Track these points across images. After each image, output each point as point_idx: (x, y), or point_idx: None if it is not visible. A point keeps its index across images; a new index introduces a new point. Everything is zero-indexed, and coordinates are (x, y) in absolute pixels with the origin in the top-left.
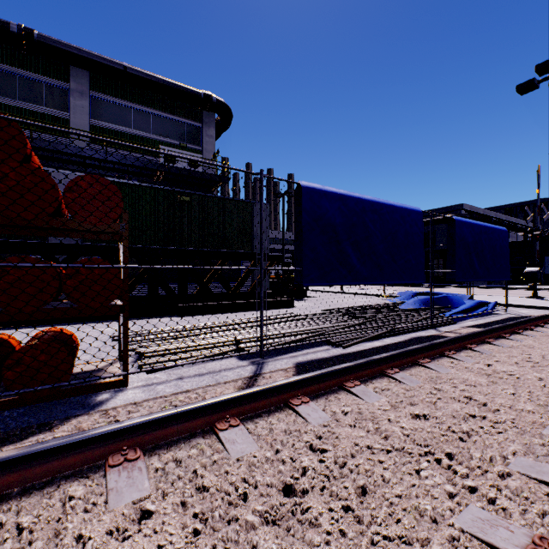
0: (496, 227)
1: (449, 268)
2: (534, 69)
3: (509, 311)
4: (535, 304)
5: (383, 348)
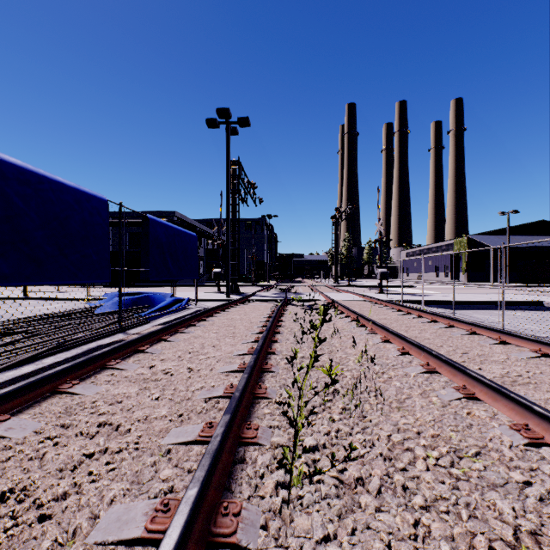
0: (188, 232)
1: (145, 266)
2: (216, 110)
3: (199, 305)
4: (217, 298)
5: (27, 376)
